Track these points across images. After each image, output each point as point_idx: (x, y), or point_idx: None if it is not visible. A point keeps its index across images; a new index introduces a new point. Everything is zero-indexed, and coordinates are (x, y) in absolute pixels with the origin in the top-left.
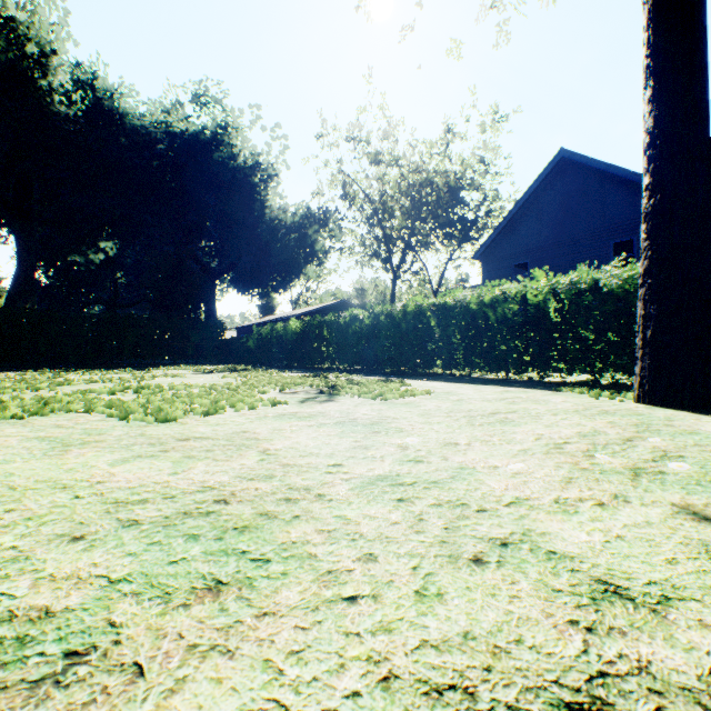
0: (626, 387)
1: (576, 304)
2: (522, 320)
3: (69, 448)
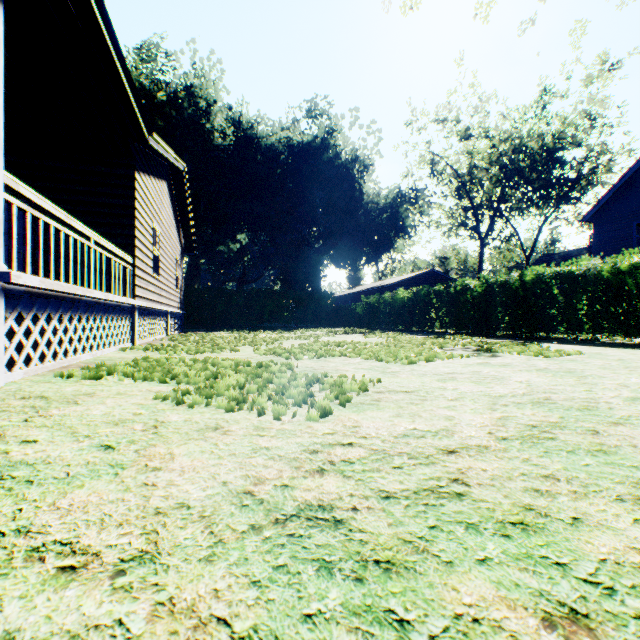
0: None
1: None
2: None
3: (391, 373)
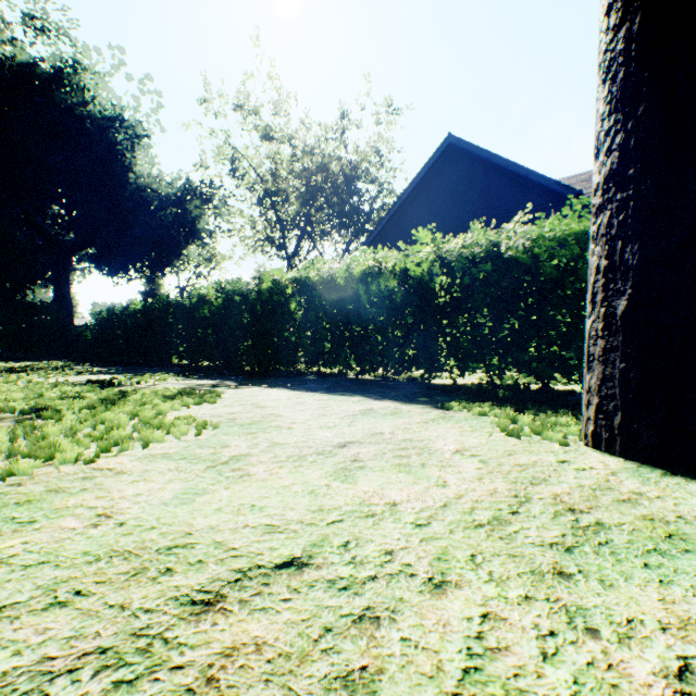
0: (541, 398)
1: (469, 278)
2: (403, 301)
3: None
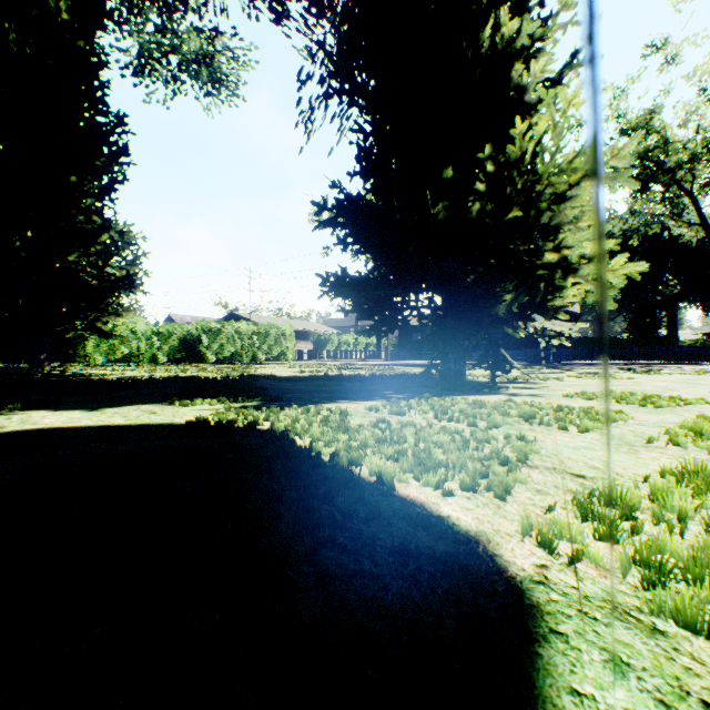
0: None
1: None
2: None
3: None
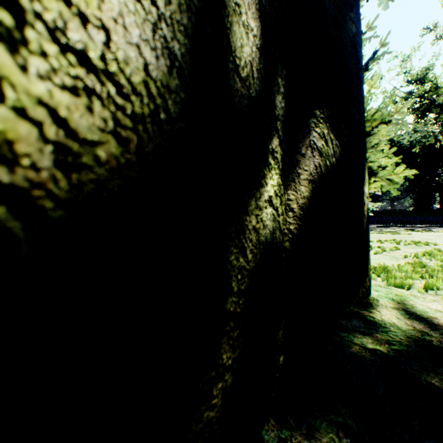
0: None
1: None
2: None
3: None
